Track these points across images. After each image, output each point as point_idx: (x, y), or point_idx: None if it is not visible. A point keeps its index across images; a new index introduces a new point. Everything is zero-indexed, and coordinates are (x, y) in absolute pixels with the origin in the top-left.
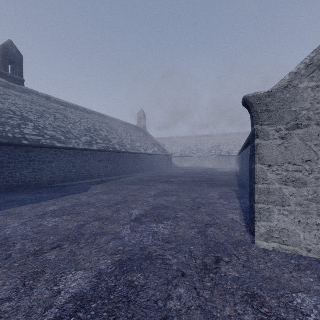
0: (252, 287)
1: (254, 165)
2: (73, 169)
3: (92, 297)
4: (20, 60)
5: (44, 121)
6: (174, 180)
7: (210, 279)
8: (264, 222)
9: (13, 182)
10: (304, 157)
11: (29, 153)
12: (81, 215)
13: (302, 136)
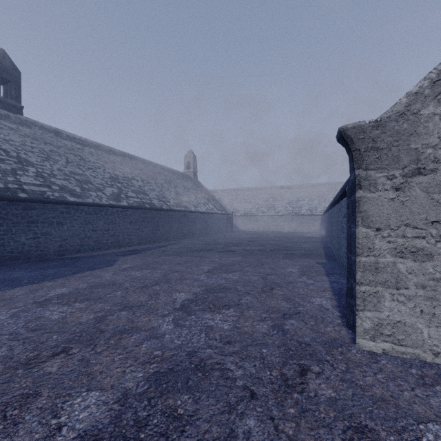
0: (358, 414)
1: (355, 228)
2: (93, 234)
3: (111, 436)
4: (16, 78)
5: (51, 165)
6: (236, 248)
7: (294, 401)
8: (369, 312)
9: (5, 253)
10: (429, 217)
11: (29, 211)
12: (101, 302)
13: (425, 186)
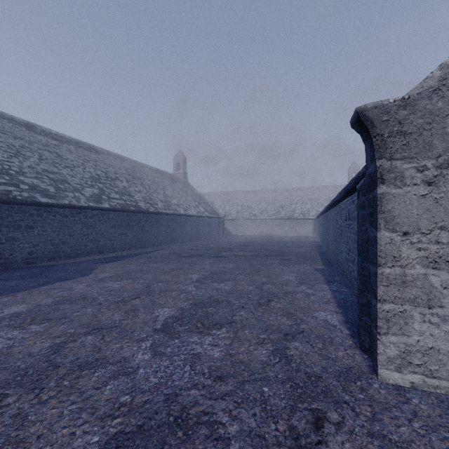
0: None
1: (376, 232)
2: (70, 239)
3: None
4: None
5: (21, 161)
6: (228, 254)
7: None
8: (394, 336)
9: None
10: None
11: None
12: (64, 322)
13: None
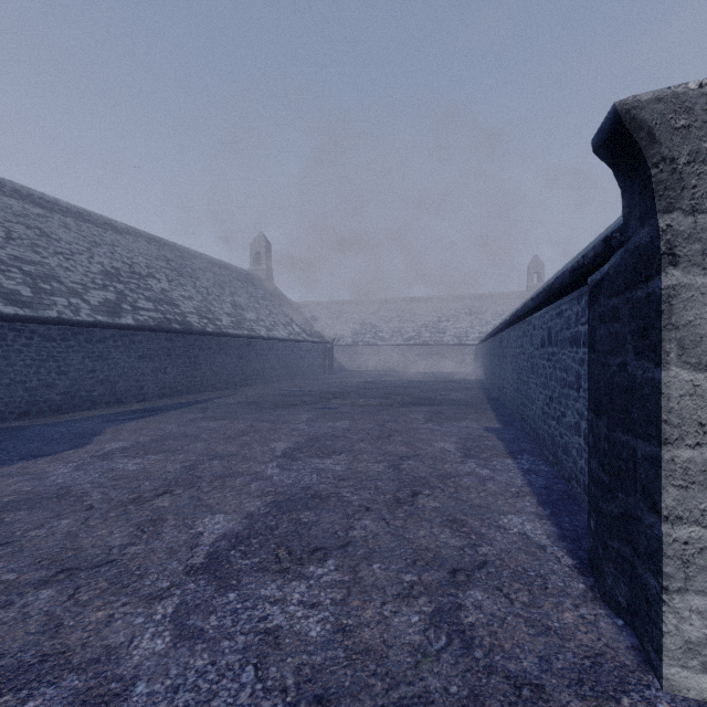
0: None
1: (657, 370)
2: (59, 380)
3: None
4: None
5: None
6: (340, 403)
7: None
8: (701, 596)
9: None
10: None
11: None
12: (2, 555)
13: None
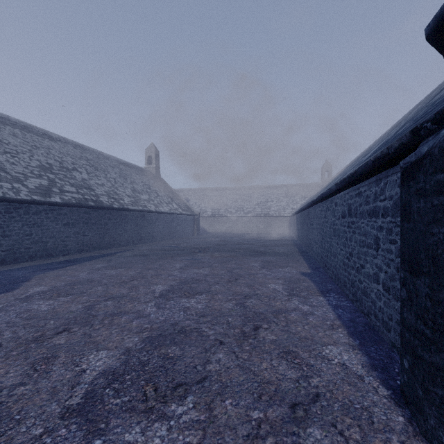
0: None
1: None
2: (4, 240)
3: None
4: None
5: None
6: (203, 255)
7: None
8: None
9: None
10: None
11: None
12: None
13: None
